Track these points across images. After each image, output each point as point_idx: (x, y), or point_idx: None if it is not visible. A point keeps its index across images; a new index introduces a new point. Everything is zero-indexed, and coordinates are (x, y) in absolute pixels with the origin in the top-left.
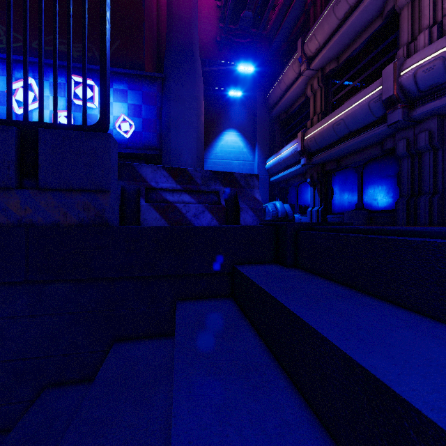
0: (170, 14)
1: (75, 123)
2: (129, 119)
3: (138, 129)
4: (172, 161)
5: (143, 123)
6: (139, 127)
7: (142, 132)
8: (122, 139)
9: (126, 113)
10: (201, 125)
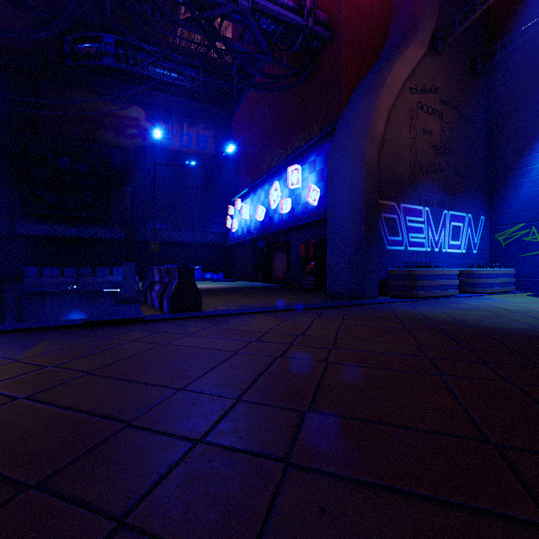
0: (392, 12)
1: (292, 205)
2: (317, 186)
3: (322, 193)
4: (328, 223)
5: (325, 185)
6: (322, 191)
7: (324, 195)
8: (313, 207)
9: (315, 181)
10: (356, 166)
